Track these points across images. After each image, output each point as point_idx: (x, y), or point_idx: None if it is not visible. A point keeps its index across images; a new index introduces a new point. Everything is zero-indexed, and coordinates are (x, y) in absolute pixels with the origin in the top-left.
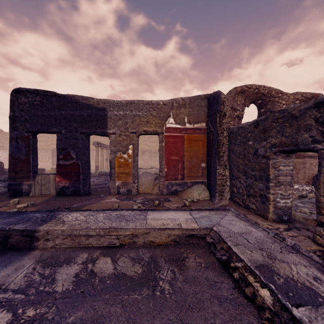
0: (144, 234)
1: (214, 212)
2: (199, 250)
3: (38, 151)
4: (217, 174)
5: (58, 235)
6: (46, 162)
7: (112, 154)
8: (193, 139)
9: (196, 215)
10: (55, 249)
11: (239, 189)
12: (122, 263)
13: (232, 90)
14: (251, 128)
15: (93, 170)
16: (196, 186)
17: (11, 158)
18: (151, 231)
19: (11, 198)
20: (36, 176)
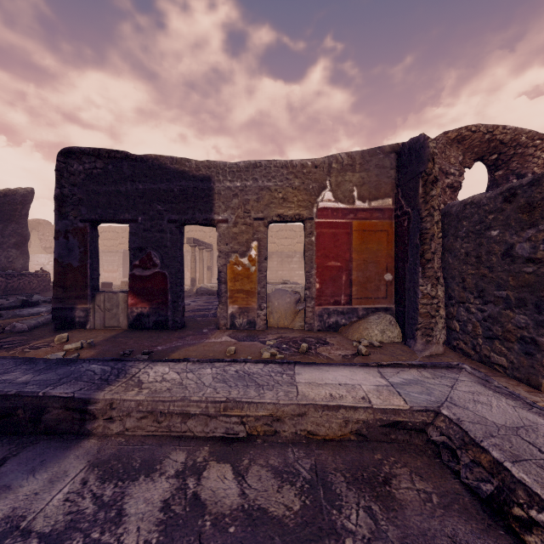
0: (294, 416)
1: (429, 372)
2: (414, 459)
3: (102, 254)
4: (420, 295)
5: (131, 410)
6: (115, 272)
7: (222, 258)
8: (369, 229)
9: (394, 379)
10: (125, 439)
11: (466, 324)
12: (257, 481)
13: (438, 137)
14: (495, 204)
15: (187, 285)
16: (375, 317)
17: (57, 265)
18: (308, 411)
19: (57, 331)
20: (97, 295)
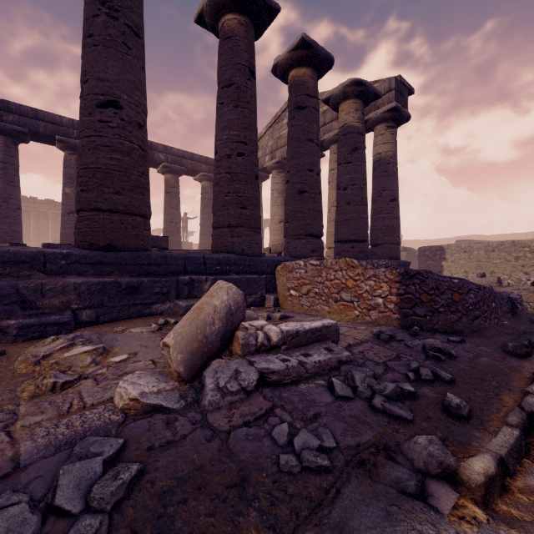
0: None
1: None
2: None
3: None
4: None
5: None
6: None
7: None
8: None
9: None
10: None
11: None
12: None
13: None
14: None
15: None
16: None
17: None
18: None
19: None
20: None
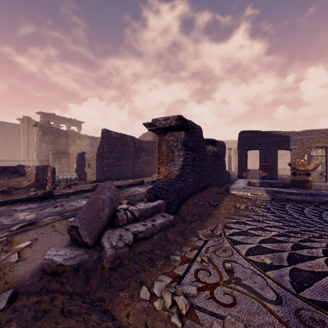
0: None
1: None
2: None
3: None
4: None
5: None
6: None
7: (293, 160)
8: None
9: None
10: None
11: None
12: None
13: None
14: None
15: None
16: None
17: (238, 162)
18: None
19: None
20: (249, 170)
